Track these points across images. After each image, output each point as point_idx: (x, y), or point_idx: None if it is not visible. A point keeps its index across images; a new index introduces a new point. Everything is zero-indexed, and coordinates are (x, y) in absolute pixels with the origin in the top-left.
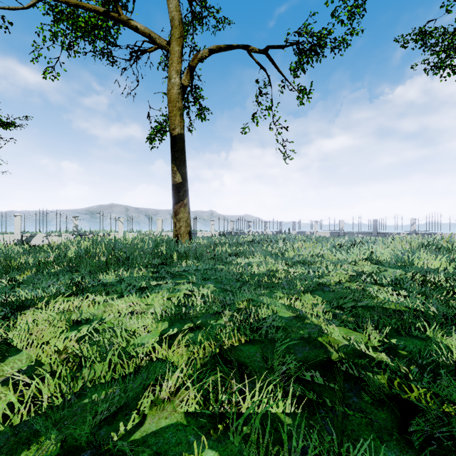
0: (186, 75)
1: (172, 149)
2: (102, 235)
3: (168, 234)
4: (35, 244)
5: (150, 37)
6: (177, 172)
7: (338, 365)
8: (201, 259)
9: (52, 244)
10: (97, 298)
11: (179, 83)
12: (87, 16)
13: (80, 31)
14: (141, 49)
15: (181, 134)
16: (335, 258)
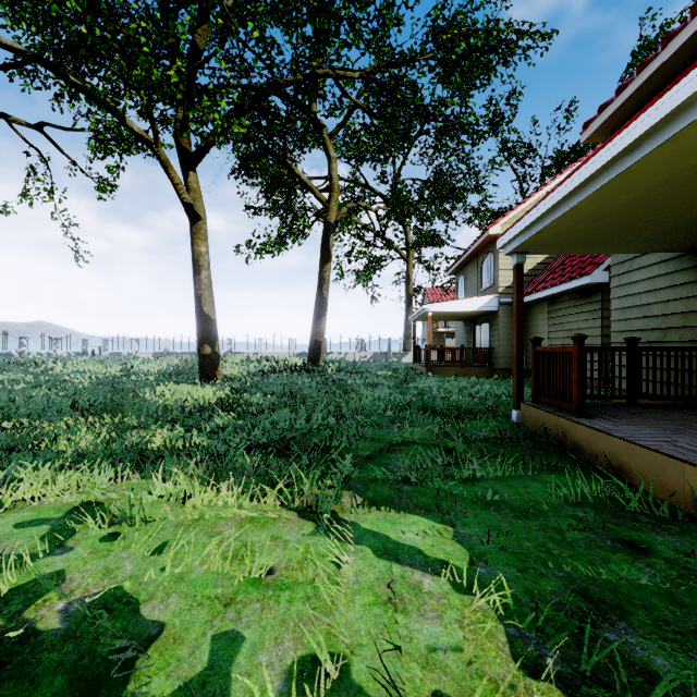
0: None
1: None
2: None
3: None
4: None
5: None
6: None
7: (7, 392)
8: None
9: None
10: None
11: None
12: None
13: None
14: None
15: None
16: (98, 372)
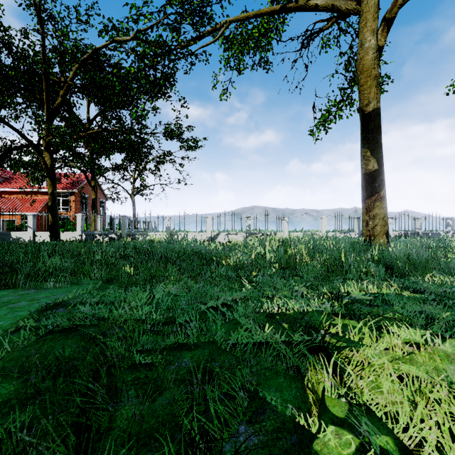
0: (381, 33)
1: (364, 131)
2: (269, 234)
3: (333, 234)
4: (219, 241)
5: (333, 8)
6: (370, 158)
7: None
8: (447, 273)
9: (232, 241)
10: (403, 332)
11: (375, 44)
12: (261, 24)
13: (254, 42)
14: (315, 31)
15: (377, 108)
16: None
